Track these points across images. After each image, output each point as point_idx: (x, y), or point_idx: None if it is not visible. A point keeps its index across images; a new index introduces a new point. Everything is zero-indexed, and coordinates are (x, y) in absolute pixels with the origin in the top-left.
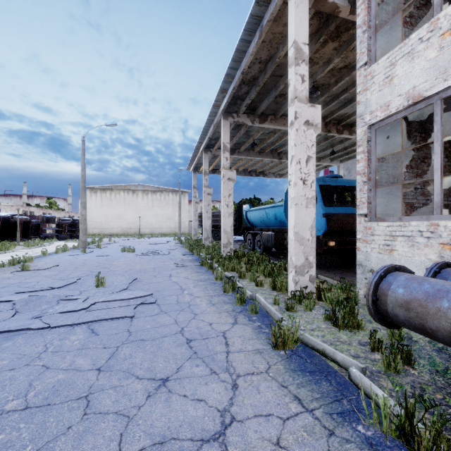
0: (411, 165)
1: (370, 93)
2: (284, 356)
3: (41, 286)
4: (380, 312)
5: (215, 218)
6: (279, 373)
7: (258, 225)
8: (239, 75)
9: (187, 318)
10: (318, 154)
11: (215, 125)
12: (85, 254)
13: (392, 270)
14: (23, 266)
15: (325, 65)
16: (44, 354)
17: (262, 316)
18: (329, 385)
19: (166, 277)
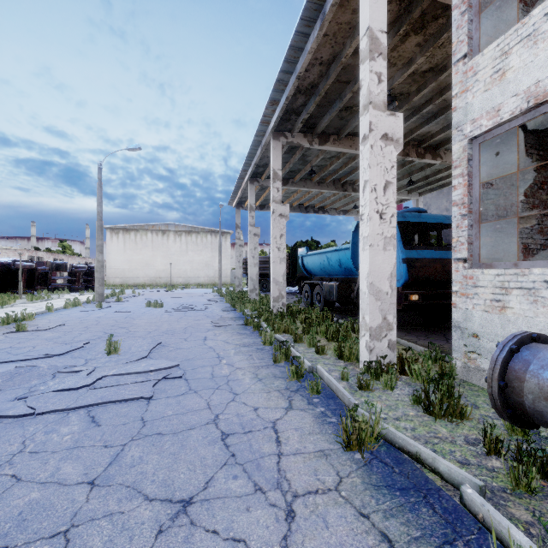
0: (526, 193)
1: (471, 95)
2: (360, 461)
3: (36, 353)
4: (511, 405)
5: (264, 265)
6: (355, 492)
7: (318, 273)
8: (293, 81)
9: (224, 399)
10: None
11: (263, 148)
12: (101, 309)
13: (528, 341)
14: (19, 325)
15: (404, 67)
16: (19, 457)
17: (326, 398)
18: (432, 513)
19: (200, 341)
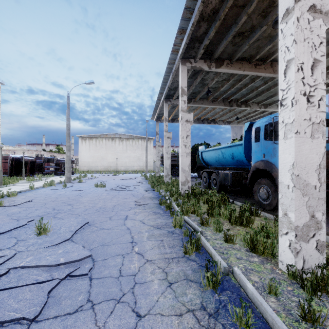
0: None
1: None
2: None
3: None
4: None
5: (174, 159)
6: None
7: (213, 164)
8: (199, 5)
9: None
10: (266, 101)
11: (173, 73)
12: (65, 188)
13: None
14: None
15: None
16: None
17: None
18: None
19: (121, 221)
